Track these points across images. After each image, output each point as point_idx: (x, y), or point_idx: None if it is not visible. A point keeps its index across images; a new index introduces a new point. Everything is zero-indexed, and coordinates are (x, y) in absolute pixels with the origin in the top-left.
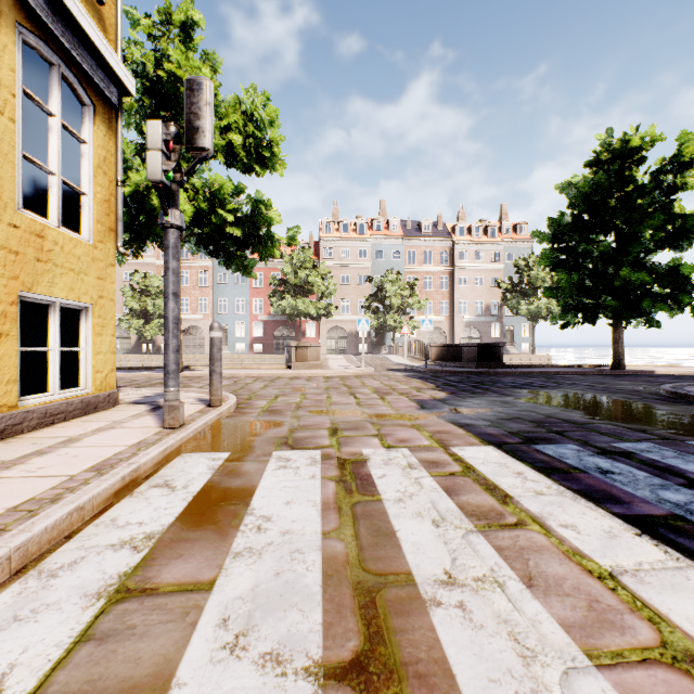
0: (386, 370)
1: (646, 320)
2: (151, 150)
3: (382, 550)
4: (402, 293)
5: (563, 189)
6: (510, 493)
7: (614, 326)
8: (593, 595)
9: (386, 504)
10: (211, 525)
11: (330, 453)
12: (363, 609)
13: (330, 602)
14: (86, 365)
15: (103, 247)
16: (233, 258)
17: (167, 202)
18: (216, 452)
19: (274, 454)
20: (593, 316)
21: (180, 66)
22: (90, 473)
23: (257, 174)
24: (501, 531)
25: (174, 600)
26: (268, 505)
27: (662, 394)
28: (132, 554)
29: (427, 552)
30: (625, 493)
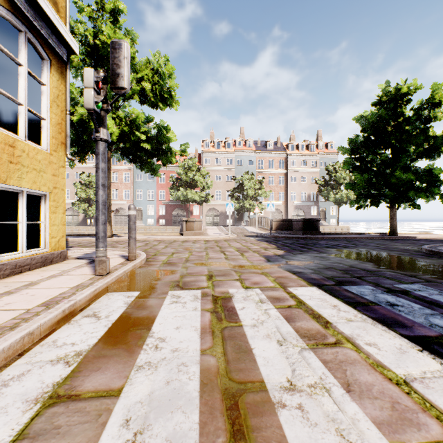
0: (244, 236)
1: (411, 204)
2: (86, 88)
3: (242, 363)
4: (255, 187)
5: (358, 120)
6: (329, 320)
7: (390, 208)
8: (394, 398)
9: (245, 329)
10: (123, 345)
11: (207, 292)
12: (229, 411)
13: (205, 405)
14: (44, 233)
15: (56, 155)
16: (145, 164)
17: (98, 123)
18: (130, 292)
19: (170, 293)
20: (377, 201)
21: (110, 38)
22: (41, 307)
23: (160, 108)
24: (325, 349)
25: (91, 404)
26: (163, 330)
27: (423, 251)
28: (65, 368)
29: (274, 365)
30: (407, 320)
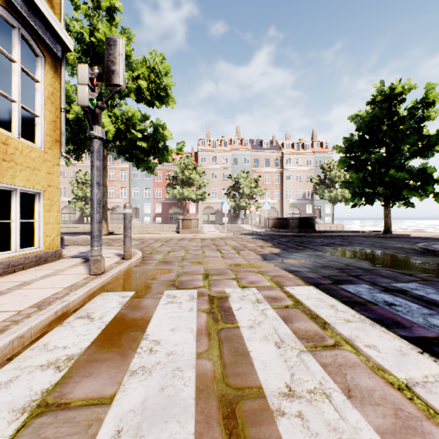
0: (240, 234)
1: (405, 202)
2: (80, 84)
3: (239, 367)
4: (250, 185)
5: (352, 119)
6: (327, 321)
7: (385, 206)
8: (397, 404)
9: (242, 330)
10: (116, 348)
11: (203, 292)
12: (226, 420)
13: (200, 413)
14: (39, 232)
15: (51, 152)
16: (142, 162)
17: (92, 121)
18: (125, 291)
19: (165, 293)
20: (372, 199)
21: (106, 35)
22: (33, 309)
23: (157, 107)
24: (324, 351)
25: (81, 413)
26: (158, 332)
27: (417, 249)
28: (55, 373)
29: (272, 369)
30: (406, 320)
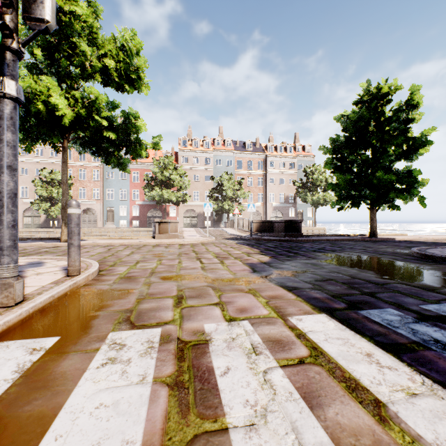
0: (224, 239)
1: (391, 205)
2: None
3: None
4: (234, 187)
5: (339, 119)
6: (379, 397)
7: (370, 209)
8: None
9: (234, 442)
10: None
11: (170, 333)
12: None
13: None
14: None
15: None
16: (111, 157)
17: None
18: (43, 338)
19: (109, 338)
20: (358, 202)
21: None
22: None
23: (127, 91)
24: None
25: None
26: None
27: (413, 255)
28: None
29: None
30: None
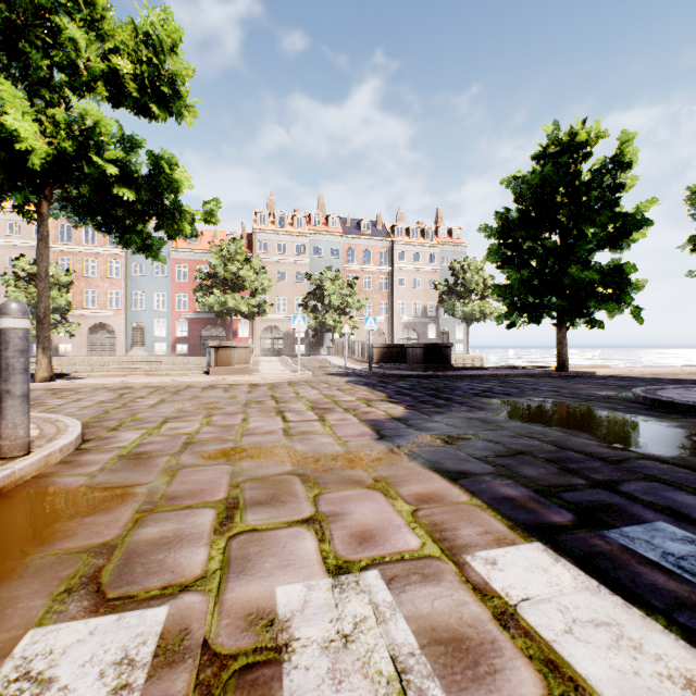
0: (326, 374)
1: (589, 320)
2: None
3: None
4: (342, 292)
5: (509, 183)
6: None
7: (558, 327)
8: None
9: None
10: None
11: (188, 624)
12: None
13: None
14: None
15: None
16: (130, 233)
17: None
18: None
19: (16, 654)
20: (538, 315)
21: None
22: None
23: (155, 116)
24: None
25: None
26: None
27: (638, 401)
28: None
29: None
30: None
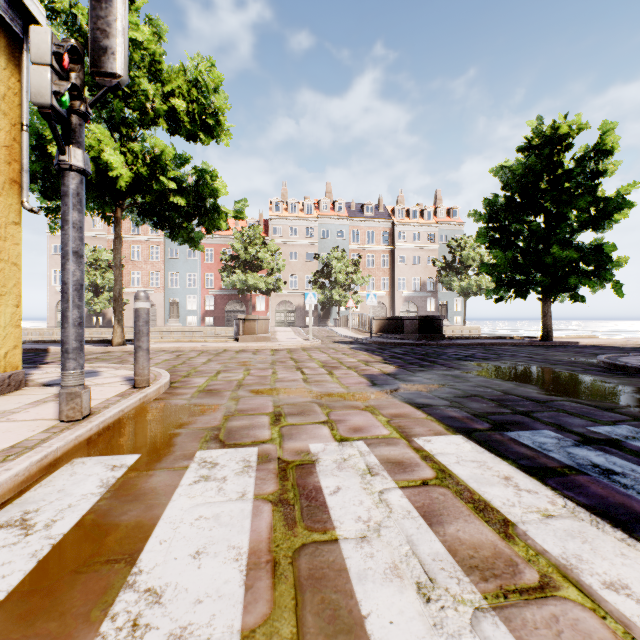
0: (333, 342)
1: (572, 295)
2: (36, 64)
3: None
4: (347, 269)
5: (497, 172)
6: (509, 517)
7: (543, 301)
8: None
9: (344, 550)
10: (52, 622)
11: (269, 452)
12: None
13: None
14: None
15: (1, 201)
16: (179, 230)
17: (65, 137)
18: (121, 455)
19: (197, 456)
20: (524, 291)
21: None
22: None
23: (201, 141)
24: (527, 607)
25: None
26: (164, 562)
27: (599, 365)
28: None
29: None
30: None
